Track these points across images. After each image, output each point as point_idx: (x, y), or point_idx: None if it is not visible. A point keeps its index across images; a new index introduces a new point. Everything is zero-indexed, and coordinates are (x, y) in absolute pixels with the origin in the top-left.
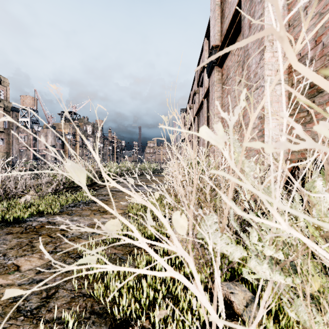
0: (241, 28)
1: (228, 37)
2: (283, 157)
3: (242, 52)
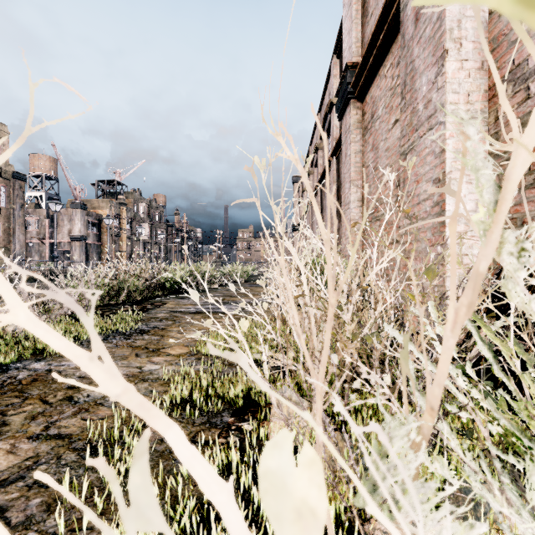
0: (398, 28)
1: (375, 47)
2: (534, 241)
3: (402, 67)
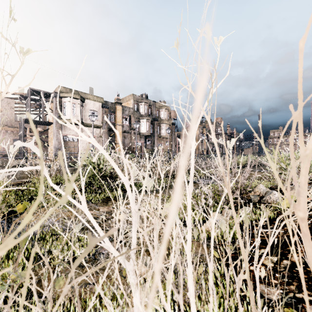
0: None
1: None
2: None
3: None
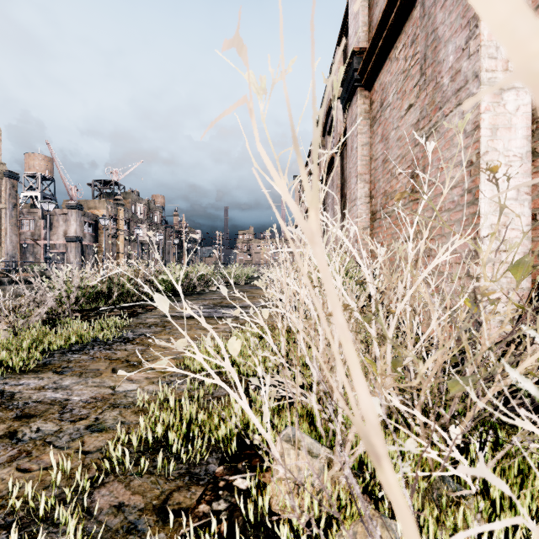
0: (412, 4)
1: (385, 27)
2: None
3: (422, 39)
